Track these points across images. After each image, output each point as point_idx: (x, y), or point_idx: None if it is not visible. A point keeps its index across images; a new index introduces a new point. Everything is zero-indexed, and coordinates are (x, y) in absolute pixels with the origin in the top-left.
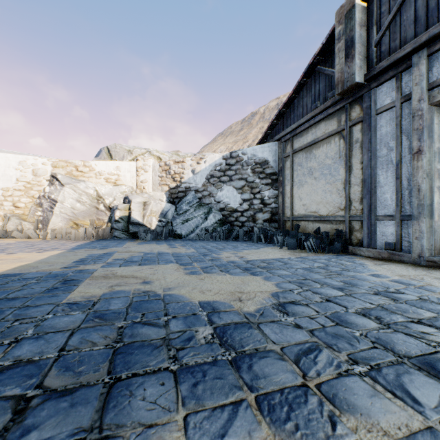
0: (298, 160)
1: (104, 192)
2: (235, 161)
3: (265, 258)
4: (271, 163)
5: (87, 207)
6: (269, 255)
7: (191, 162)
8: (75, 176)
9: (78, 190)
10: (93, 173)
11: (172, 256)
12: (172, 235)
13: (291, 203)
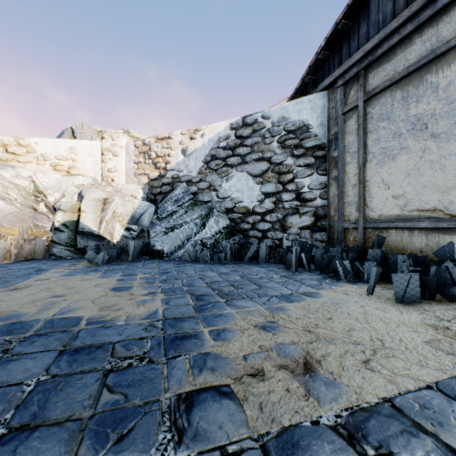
0: (380, 109)
1: (46, 184)
2: (251, 130)
3: (416, 387)
4: (314, 129)
5: (18, 207)
6: (389, 342)
7: (181, 137)
8: (2, 160)
9: (1, 180)
10: (32, 156)
11: (61, 351)
12: (149, 252)
13: (360, 195)
